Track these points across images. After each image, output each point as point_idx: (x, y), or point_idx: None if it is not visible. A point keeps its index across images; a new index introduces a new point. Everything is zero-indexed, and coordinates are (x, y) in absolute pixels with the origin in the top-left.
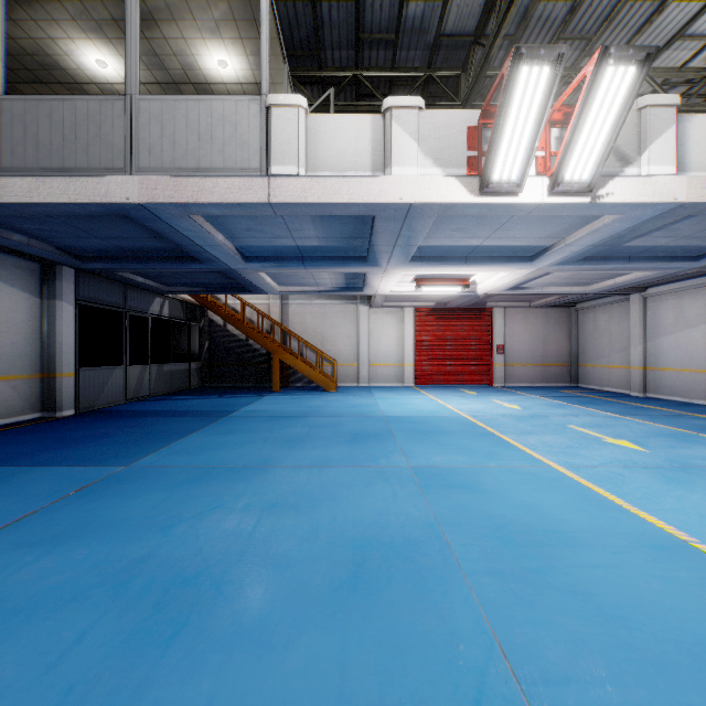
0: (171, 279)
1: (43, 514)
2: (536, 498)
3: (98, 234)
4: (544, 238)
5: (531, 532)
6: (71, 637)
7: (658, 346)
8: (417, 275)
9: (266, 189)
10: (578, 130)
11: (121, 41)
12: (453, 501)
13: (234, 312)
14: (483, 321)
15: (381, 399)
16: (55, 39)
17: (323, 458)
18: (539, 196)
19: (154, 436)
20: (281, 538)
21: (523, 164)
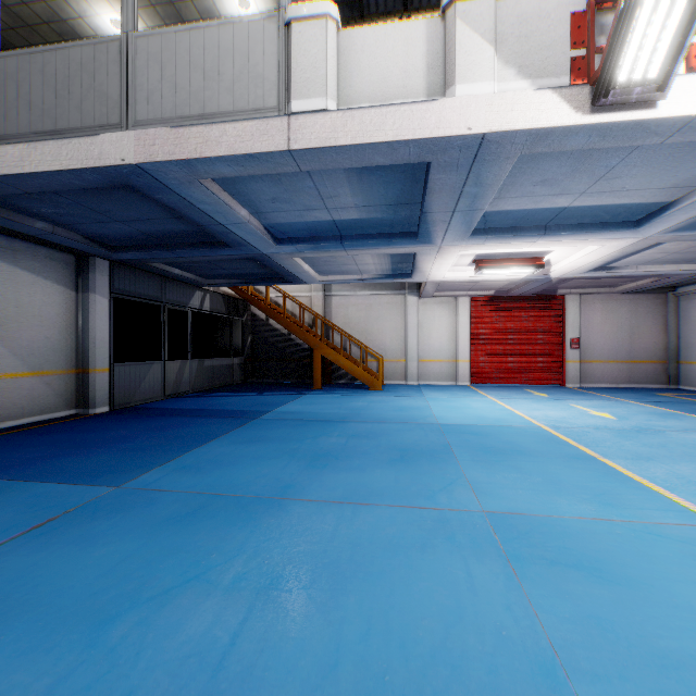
0: (208, 270)
1: None
2: None
3: (117, 217)
4: (666, 190)
5: None
6: None
7: None
8: (477, 255)
9: (285, 132)
10: None
11: None
12: (575, 601)
13: (276, 306)
14: (553, 311)
15: (432, 401)
16: None
17: (360, 488)
18: (692, 105)
19: (171, 442)
20: (271, 678)
21: (672, 49)
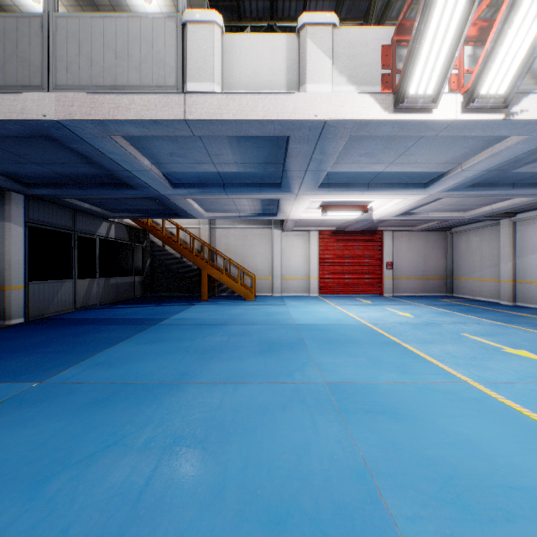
0: (113, 206)
1: None
2: (470, 428)
3: (34, 159)
4: (442, 164)
5: (487, 489)
6: None
7: (525, 263)
8: (323, 201)
9: (182, 105)
10: (500, 39)
11: None
12: (380, 434)
13: (171, 235)
14: (375, 242)
15: (292, 308)
16: None
17: (239, 372)
18: (453, 113)
19: (84, 345)
20: (177, 503)
21: (440, 77)
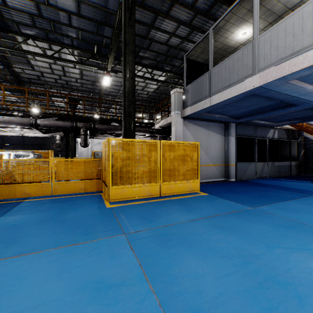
0: (278, 119)
1: (220, 217)
2: None
3: (243, 106)
4: None
5: None
6: (223, 271)
7: None
8: None
9: None
10: None
11: (252, 17)
12: None
13: None
14: None
15: None
16: (227, 37)
17: None
18: None
19: (267, 197)
20: None
21: None
